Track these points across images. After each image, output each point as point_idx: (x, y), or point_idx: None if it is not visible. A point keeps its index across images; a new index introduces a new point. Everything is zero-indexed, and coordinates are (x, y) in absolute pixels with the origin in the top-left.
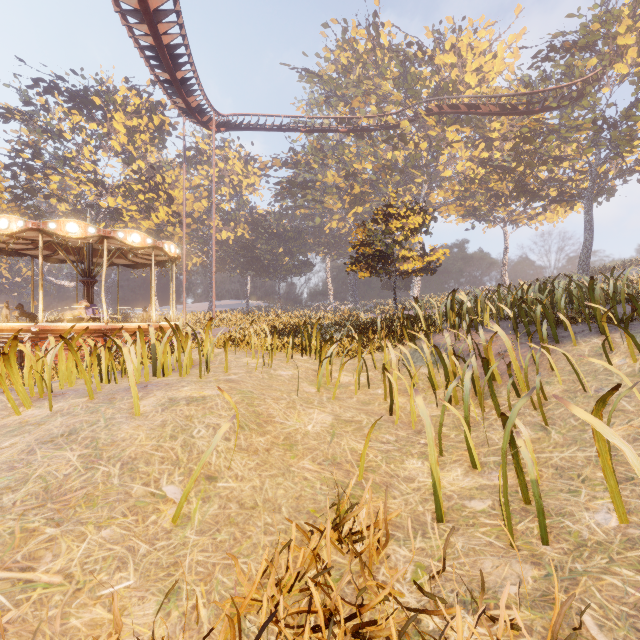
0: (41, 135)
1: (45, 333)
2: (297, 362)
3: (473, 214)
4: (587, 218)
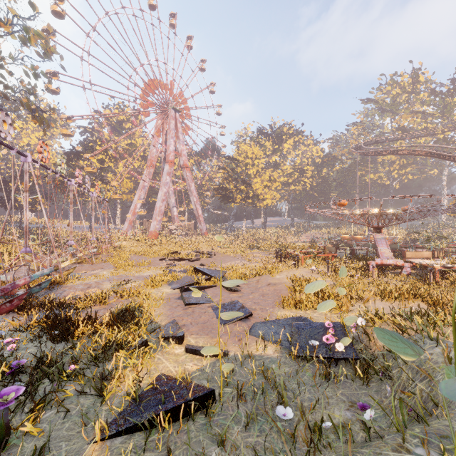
0: None
1: None
2: None
3: None
4: None
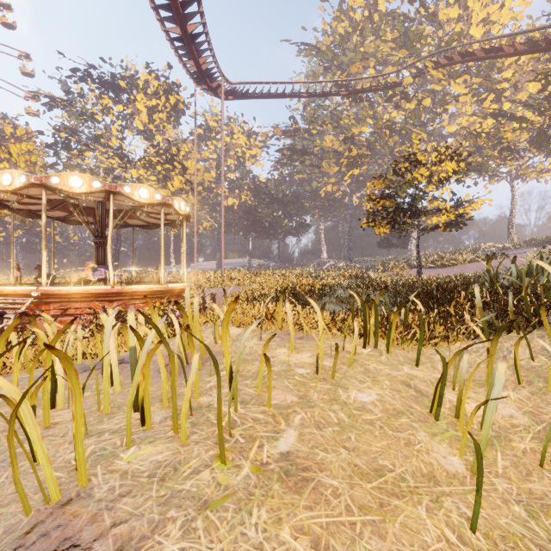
0: (78, 119)
1: (49, 297)
2: (365, 362)
3: (478, 170)
4: None
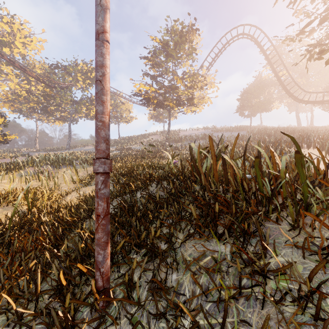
0: None
1: None
2: None
3: (20, 112)
4: (69, 129)
